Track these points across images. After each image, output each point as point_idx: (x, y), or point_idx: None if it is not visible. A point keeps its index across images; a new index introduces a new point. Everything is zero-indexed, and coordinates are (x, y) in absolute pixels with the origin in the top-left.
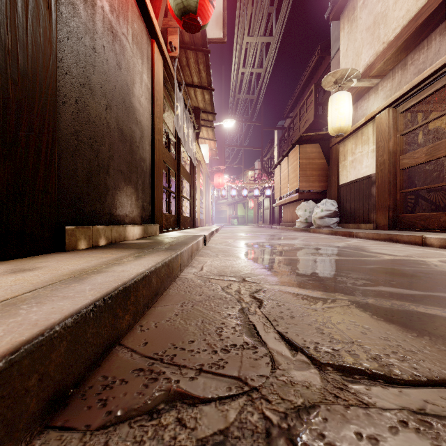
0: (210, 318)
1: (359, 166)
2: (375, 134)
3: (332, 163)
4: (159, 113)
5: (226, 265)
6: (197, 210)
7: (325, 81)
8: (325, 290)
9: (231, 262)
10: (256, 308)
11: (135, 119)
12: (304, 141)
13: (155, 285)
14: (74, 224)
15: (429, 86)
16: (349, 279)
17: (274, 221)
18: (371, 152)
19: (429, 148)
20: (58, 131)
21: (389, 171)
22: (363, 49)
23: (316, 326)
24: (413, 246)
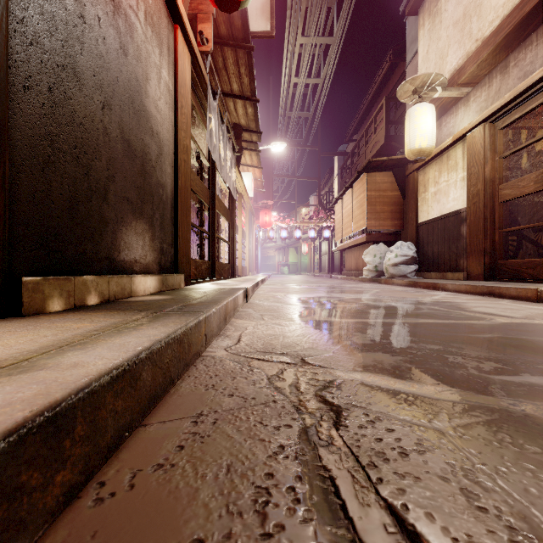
0: (244, 457)
1: (445, 199)
2: (465, 157)
3: (408, 196)
4: (185, 124)
5: (275, 333)
6: (238, 255)
7: (401, 91)
8: (440, 384)
9: (282, 328)
10: (331, 428)
11: (150, 129)
12: (373, 168)
13: (150, 382)
14: (47, 273)
15: (540, 93)
16: (467, 360)
17: (333, 269)
18: (461, 180)
19: (540, 173)
20: (16, 130)
21: (484, 205)
22: (449, 49)
23: (461, 483)
24: (525, 302)
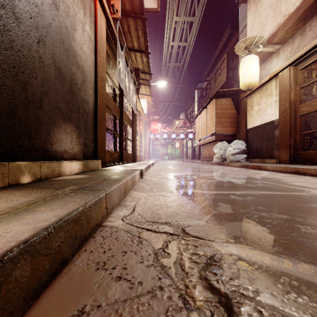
0: None
1: (264, 114)
2: (277, 88)
3: (241, 112)
4: (102, 63)
5: (161, 203)
6: (138, 148)
7: (238, 47)
8: (311, 261)
9: (166, 198)
10: None
11: (76, 63)
12: (219, 95)
13: (29, 276)
14: None
15: None
16: None
17: (195, 157)
18: (274, 102)
19: None
20: None
21: (290, 117)
22: (267, 22)
23: None
24: None
